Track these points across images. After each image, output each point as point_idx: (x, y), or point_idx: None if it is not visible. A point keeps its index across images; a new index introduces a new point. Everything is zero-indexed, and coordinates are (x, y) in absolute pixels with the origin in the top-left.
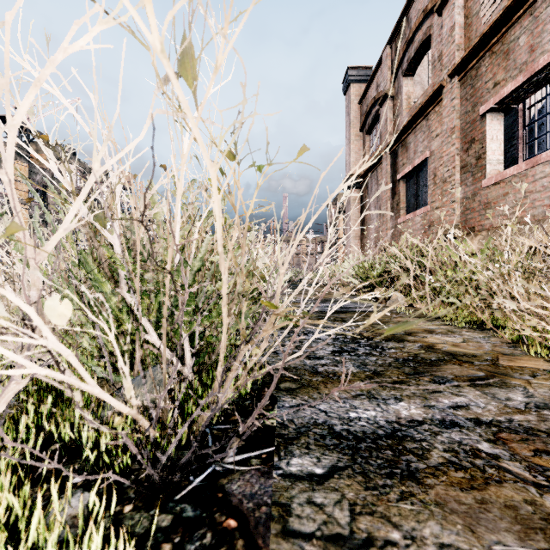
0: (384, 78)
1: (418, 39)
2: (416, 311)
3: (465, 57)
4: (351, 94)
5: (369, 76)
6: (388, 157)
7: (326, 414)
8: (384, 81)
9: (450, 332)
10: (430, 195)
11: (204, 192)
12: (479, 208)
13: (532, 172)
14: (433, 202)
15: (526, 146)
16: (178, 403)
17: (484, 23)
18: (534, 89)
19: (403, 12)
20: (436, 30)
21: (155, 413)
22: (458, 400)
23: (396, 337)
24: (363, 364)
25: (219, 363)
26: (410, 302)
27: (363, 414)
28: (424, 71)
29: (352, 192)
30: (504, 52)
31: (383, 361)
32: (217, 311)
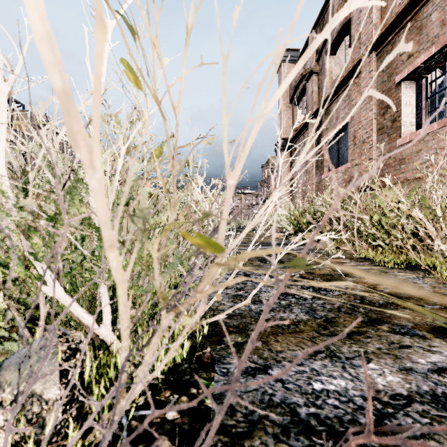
0: (310, 57)
1: (340, 23)
2: (344, 253)
3: (382, 34)
4: (282, 72)
5: (297, 57)
6: (314, 123)
7: (284, 386)
8: (310, 59)
9: (383, 272)
10: (351, 154)
11: (134, 113)
12: (395, 164)
13: (443, 131)
14: (353, 160)
15: (428, 115)
16: (61, 404)
17: (398, 5)
18: (443, 60)
19: (327, 0)
20: (356, 14)
21: (35, 411)
22: (436, 360)
23: (335, 278)
24: (312, 309)
25: (122, 345)
26: (337, 244)
27: (329, 385)
28: (342, 54)
29: (307, 118)
30: (418, 28)
31: (331, 305)
32: (140, 255)
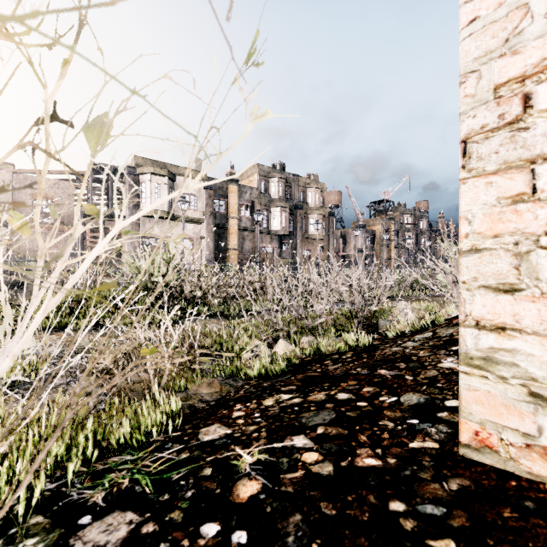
0: None
1: None
2: None
3: None
4: None
5: None
6: None
7: None
8: None
9: None
10: None
11: None
12: None
13: None
14: None
15: None
16: None
17: None
18: None
19: None
20: None
21: None
22: None
23: None
24: None
25: None
26: None
27: None
28: None
29: None
30: None
31: None
32: None
